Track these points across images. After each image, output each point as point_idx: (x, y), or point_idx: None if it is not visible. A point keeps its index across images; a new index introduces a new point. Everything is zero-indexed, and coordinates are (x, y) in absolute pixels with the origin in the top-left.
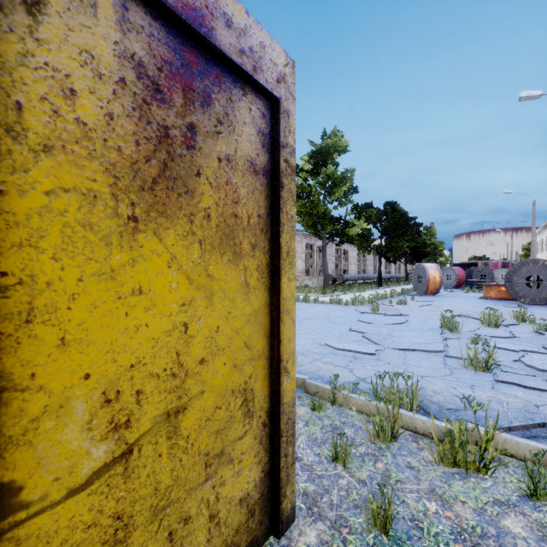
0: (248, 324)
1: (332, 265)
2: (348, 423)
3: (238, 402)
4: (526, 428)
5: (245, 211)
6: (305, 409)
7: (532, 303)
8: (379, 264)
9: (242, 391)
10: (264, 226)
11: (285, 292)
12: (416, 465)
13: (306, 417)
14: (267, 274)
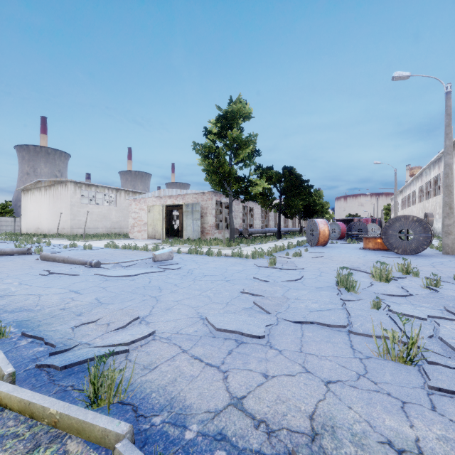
0: None
1: (240, 220)
2: None
3: None
4: None
5: None
6: None
7: (403, 253)
8: (279, 219)
9: None
10: None
11: None
12: None
13: None
14: None
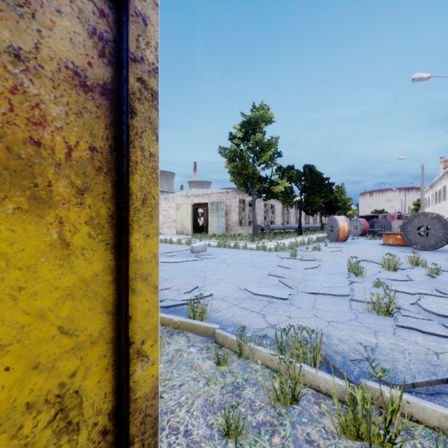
0: (67, 300)
1: (261, 217)
2: (251, 380)
3: (44, 417)
4: (430, 384)
5: (61, 139)
6: (210, 363)
7: (422, 249)
8: (300, 216)
9: (53, 399)
10: (104, 163)
11: (140, 252)
12: (316, 438)
13: (209, 373)
14: (111, 229)
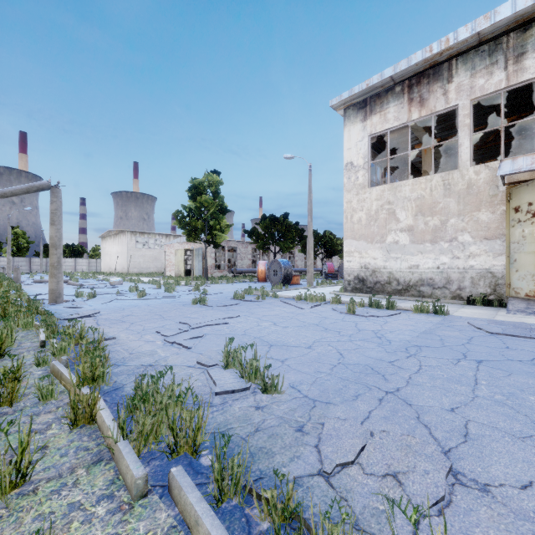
0: None
1: (248, 261)
2: None
3: None
4: None
5: None
6: None
7: (274, 286)
8: None
9: None
10: None
11: None
12: None
13: None
14: None
